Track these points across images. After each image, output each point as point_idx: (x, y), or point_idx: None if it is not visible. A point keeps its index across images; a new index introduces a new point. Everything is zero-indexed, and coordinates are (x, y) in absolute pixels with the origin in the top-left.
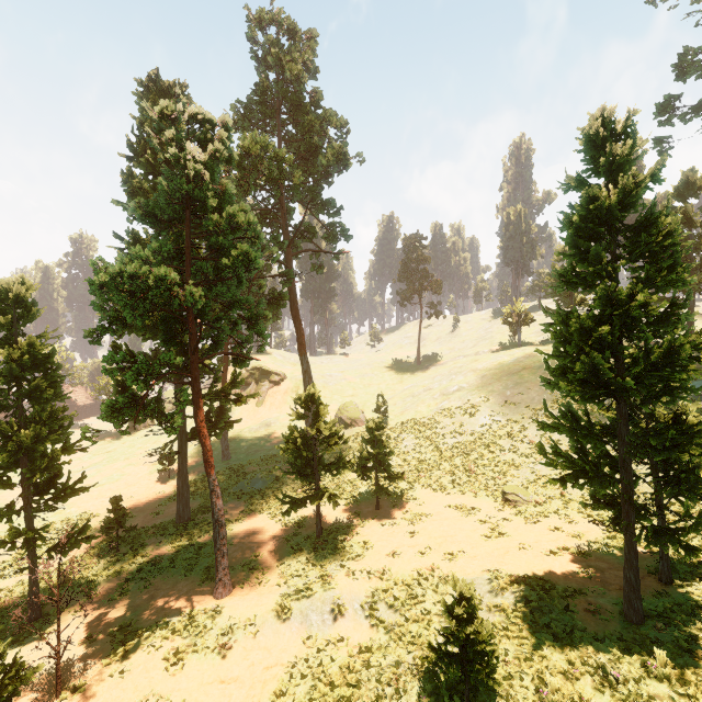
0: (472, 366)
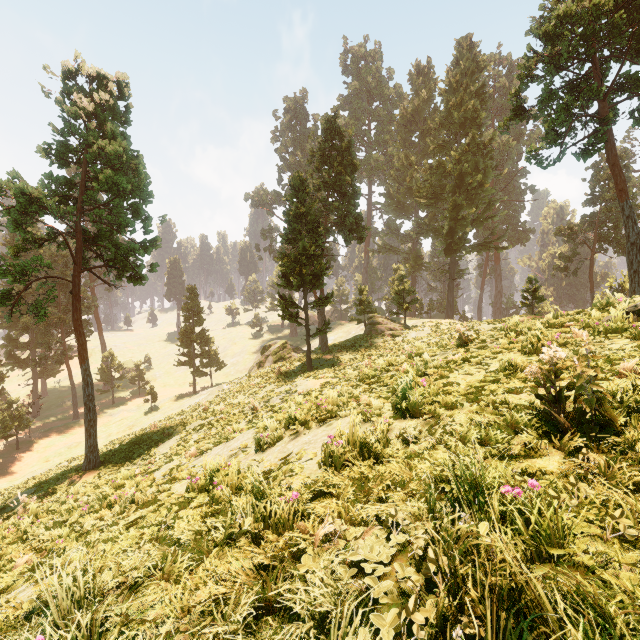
0: None
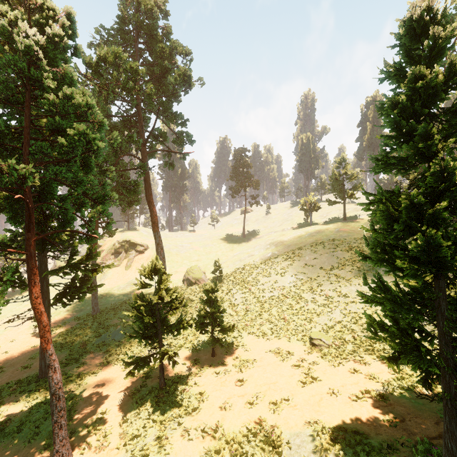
0: (280, 239)
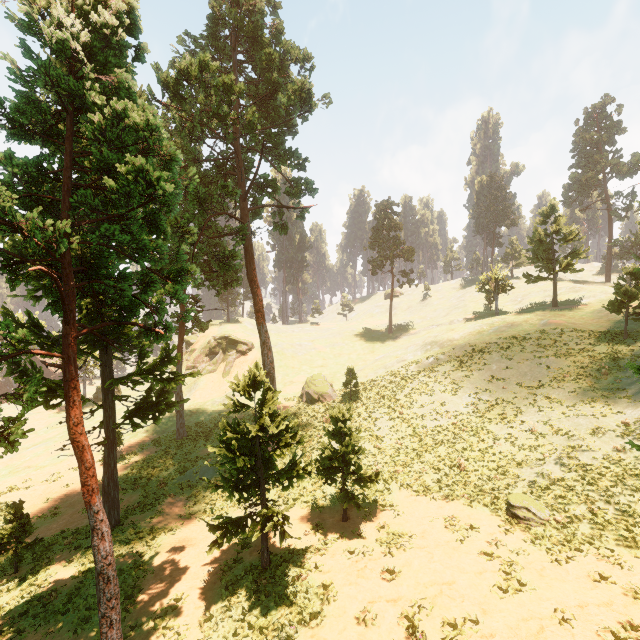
0: (448, 336)
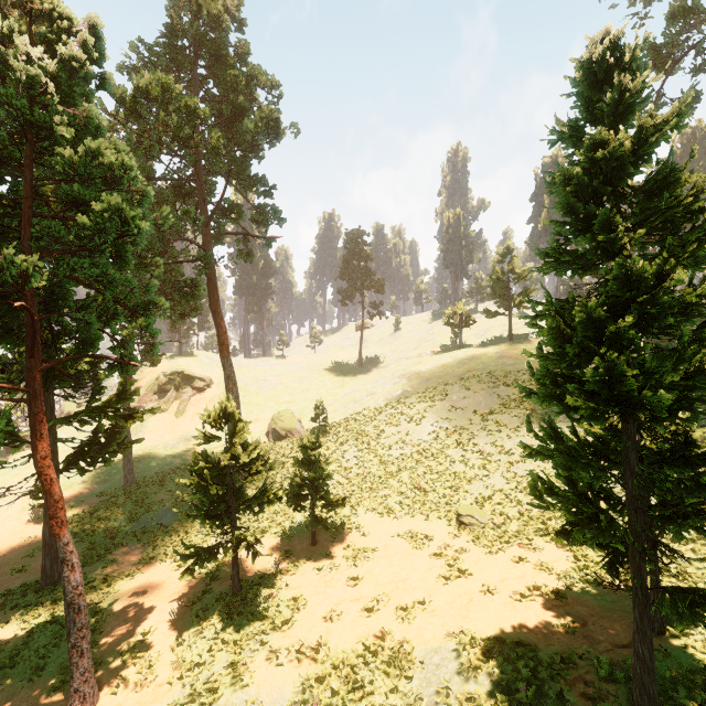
0: (416, 369)
